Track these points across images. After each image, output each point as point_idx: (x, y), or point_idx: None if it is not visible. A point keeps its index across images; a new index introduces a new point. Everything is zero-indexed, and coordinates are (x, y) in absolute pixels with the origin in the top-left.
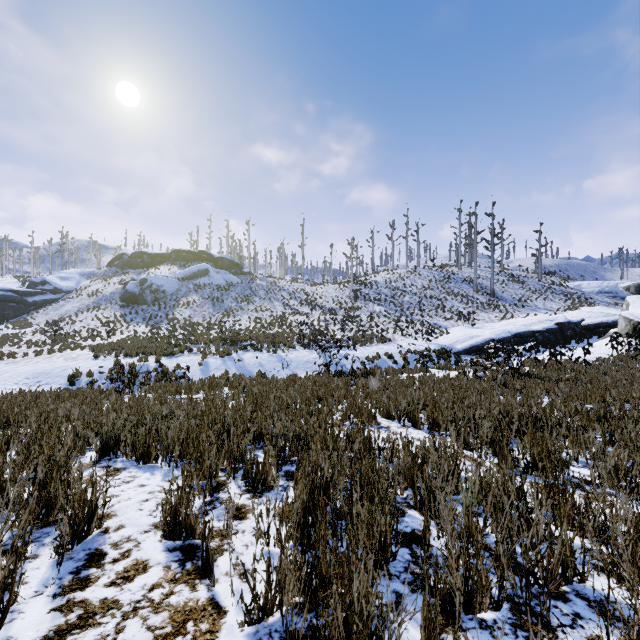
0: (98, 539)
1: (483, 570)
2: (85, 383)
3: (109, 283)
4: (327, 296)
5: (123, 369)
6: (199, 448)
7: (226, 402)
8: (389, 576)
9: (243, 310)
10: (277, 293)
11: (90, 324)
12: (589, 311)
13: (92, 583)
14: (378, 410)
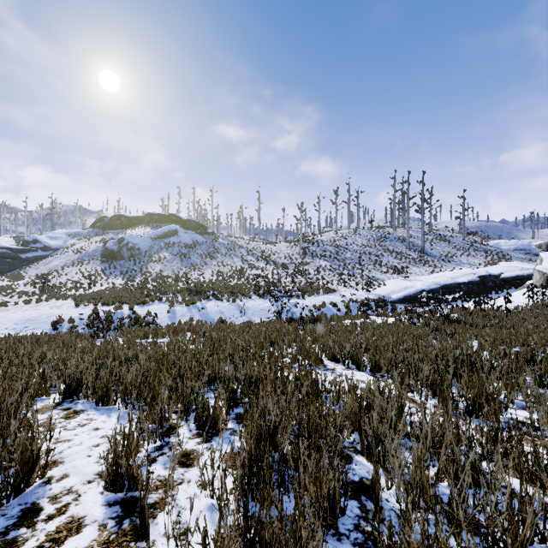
0: (38, 491)
1: (442, 537)
2: (67, 328)
3: (92, 242)
4: (280, 253)
5: (98, 316)
6: (154, 391)
7: (187, 346)
8: (338, 536)
9: (207, 265)
10: (236, 250)
11: (74, 277)
12: (507, 266)
13: (17, 547)
14: (324, 353)
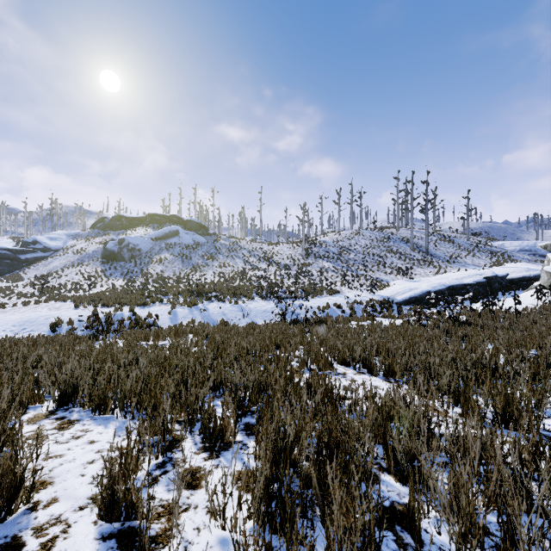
0: (21, 520)
1: None
2: (66, 330)
3: (92, 243)
4: (282, 254)
5: (97, 318)
6: (156, 399)
7: (189, 349)
8: None
9: (208, 266)
10: (238, 251)
11: (74, 278)
12: (513, 267)
13: None
14: (333, 356)
